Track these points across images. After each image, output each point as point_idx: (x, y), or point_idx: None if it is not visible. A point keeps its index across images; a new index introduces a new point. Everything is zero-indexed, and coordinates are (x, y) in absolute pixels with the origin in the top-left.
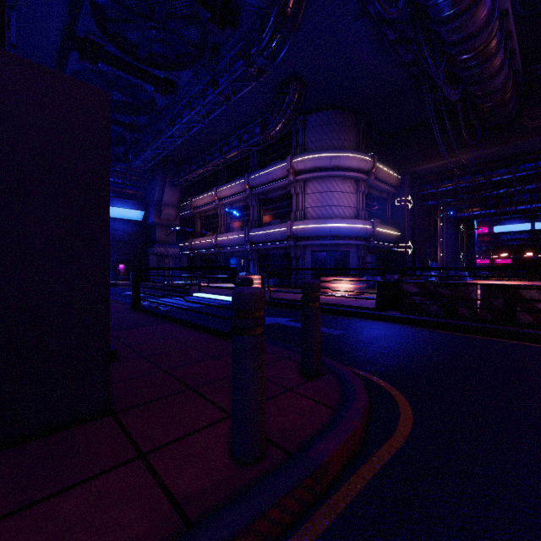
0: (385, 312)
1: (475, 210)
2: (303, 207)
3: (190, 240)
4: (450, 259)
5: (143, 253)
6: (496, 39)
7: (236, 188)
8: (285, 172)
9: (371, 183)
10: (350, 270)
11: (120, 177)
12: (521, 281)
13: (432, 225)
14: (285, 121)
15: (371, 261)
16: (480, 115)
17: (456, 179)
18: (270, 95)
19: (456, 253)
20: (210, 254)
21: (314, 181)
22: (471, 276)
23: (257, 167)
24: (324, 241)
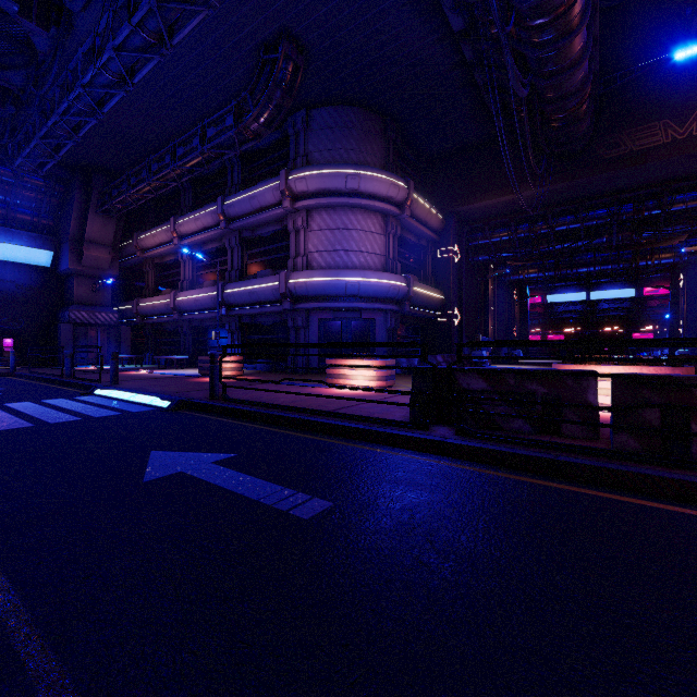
0: (426, 430)
1: (532, 271)
2: (305, 251)
3: (135, 300)
4: (502, 334)
5: (52, 319)
6: (582, 1)
7: (204, 220)
8: (278, 196)
9: (405, 221)
10: (375, 348)
11: (2, 191)
12: (638, 366)
13: (482, 288)
14: (273, 108)
15: (405, 335)
16: (549, 132)
17: (514, 226)
18: (249, 65)
19: (509, 326)
20: (167, 323)
21: (323, 211)
22: (600, 359)
23: (238, 189)
24: (336, 303)
